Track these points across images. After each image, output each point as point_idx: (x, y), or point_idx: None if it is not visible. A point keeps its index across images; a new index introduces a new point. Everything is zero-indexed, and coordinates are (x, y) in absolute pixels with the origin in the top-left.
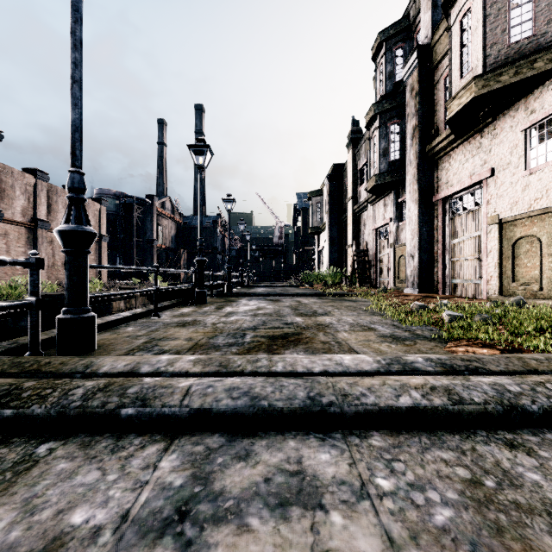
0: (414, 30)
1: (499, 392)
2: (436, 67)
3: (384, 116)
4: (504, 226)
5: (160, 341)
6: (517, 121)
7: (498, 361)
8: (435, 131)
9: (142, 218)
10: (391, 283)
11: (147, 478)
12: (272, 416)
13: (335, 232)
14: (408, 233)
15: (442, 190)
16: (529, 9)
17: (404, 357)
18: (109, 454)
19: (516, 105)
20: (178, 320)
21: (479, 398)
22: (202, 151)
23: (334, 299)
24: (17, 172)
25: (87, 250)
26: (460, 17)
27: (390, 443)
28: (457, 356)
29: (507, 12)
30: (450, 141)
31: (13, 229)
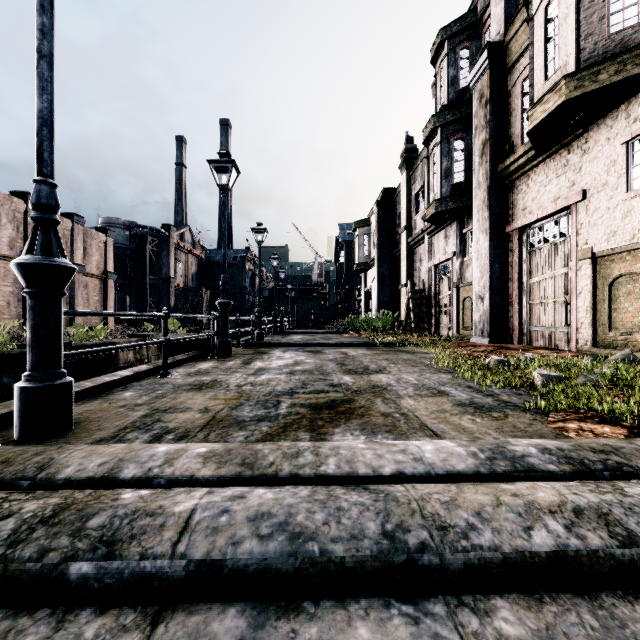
0: (482, 27)
1: None
2: (511, 69)
3: (446, 130)
4: (598, 261)
5: (165, 414)
6: (616, 131)
7: None
8: (509, 147)
9: (157, 252)
10: (453, 330)
11: None
12: (326, 572)
13: (385, 269)
14: (476, 270)
15: (517, 218)
16: None
17: (509, 446)
18: None
19: (614, 112)
20: (194, 380)
21: None
22: (226, 168)
23: (387, 350)
24: (3, 195)
25: (60, 291)
26: (544, 4)
27: (532, 629)
28: (583, 444)
29: None
30: (529, 159)
31: None
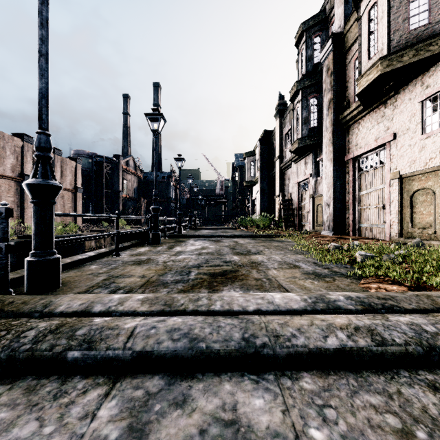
0: (329, 22)
1: (417, 333)
2: (348, 51)
3: (305, 91)
4: (403, 180)
5: (117, 279)
6: (415, 94)
7: (410, 299)
8: (346, 103)
9: (110, 174)
10: (310, 226)
11: (84, 430)
12: (209, 358)
13: (265, 185)
14: (325, 186)
15: (352, 151)
16: (425, 2)
17: (327, 295)
18: (50, 401)
19: (414, 81)
20: (135, 258)
21: (400, 339)
22: (156, 118)
23: (264, 240)
24: (7, 136)
25: (52, 201)
26: (368, 9)
27: (320, 386)
28: (373, 294)
29: (407, 4)
30: (359, 111)
31: (4, 182)
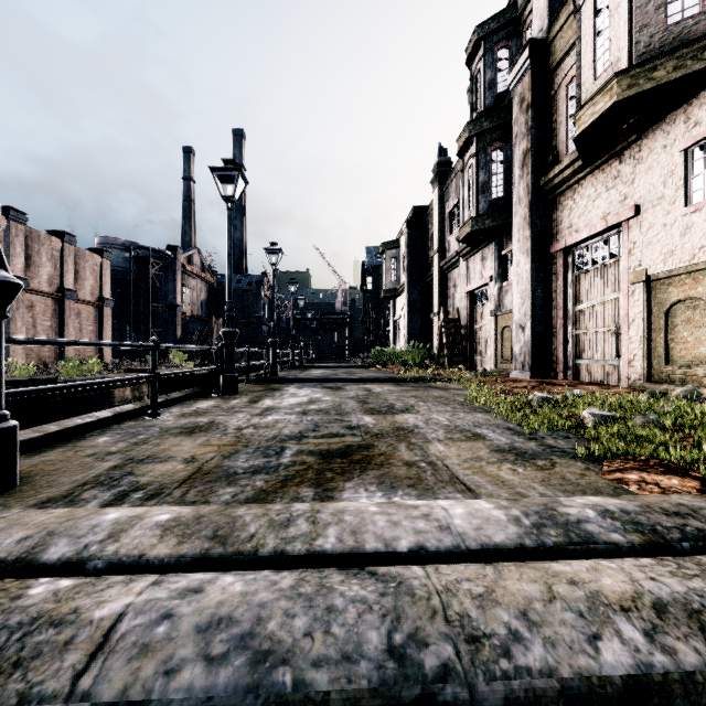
0: (523, 24)
1: None
2: (555, 70)
3: (483, 139)
4: (653, 285)
5: (140, 465)
6: (674, 137)
7: None
8: (553, 157)
9: (161, 277)
10: (491, 363)
11: None
12: None
13: (415, 296)
14: (516, 296)
15: (562, 237)
16: None
17: (560, 508)
18: None
19: (671, 116)
20: (187, 422)
21: None
22: (231, 177)
23: (416, 386)
24: None
25: None
26: None
27: None
28: (653, 504)
29: None
30: (575, 170)
31: None
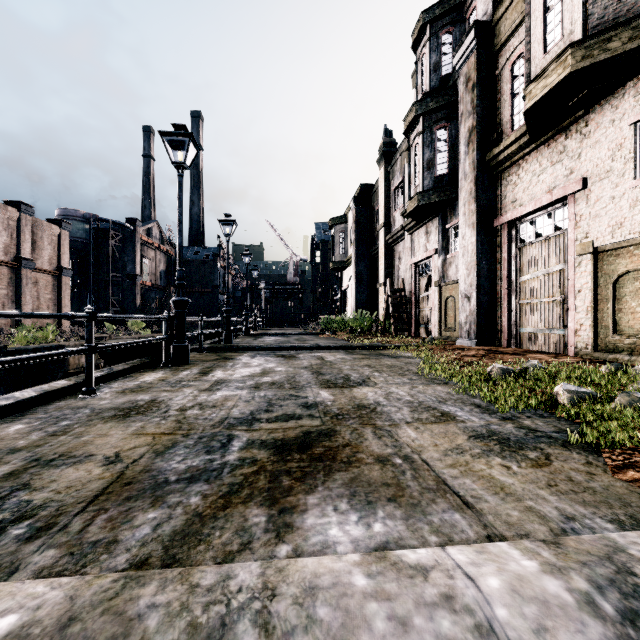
0: (466, 10)
1: None
2: (500, 51)
3: (428, 119)
4: (599, 257)
5: (44, 471)
6: (623, 111)
7: None
8: (498, 134)
9: (121, 248)
10: (435, 331)
11: None
12: None
13: (362, 267)
14: (462, 267)
15: (507, 211)
16: None
17: (639, 569)
18: None
19: (620, 90)
20: (125, 401)
21: None
22: (182, 143)
23: (367, 354)
24: None
25: None
26: None
27: None
28: None
29: None
30: (521, 146)
31: None
